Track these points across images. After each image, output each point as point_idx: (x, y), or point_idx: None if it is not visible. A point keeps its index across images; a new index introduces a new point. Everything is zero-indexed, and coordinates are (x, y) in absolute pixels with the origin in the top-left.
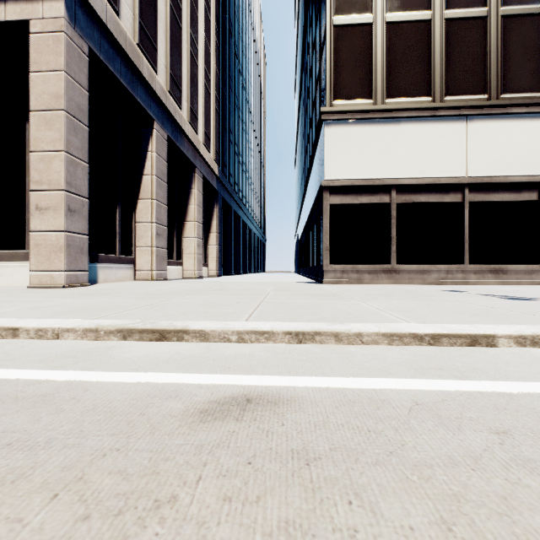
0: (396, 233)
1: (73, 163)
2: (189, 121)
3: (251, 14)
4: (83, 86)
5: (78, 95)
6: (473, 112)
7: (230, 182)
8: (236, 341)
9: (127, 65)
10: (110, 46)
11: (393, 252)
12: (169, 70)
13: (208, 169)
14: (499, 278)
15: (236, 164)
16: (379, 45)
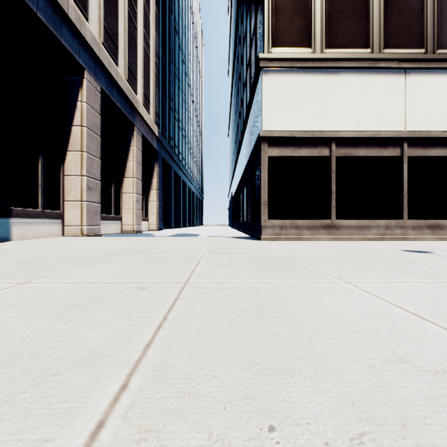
0: (336, 187)
1: None
2: (126, 79)
3: None
4: None
5: None
6: (412, 65)
7: (170, 144)
8: None
9: (48, 0)
10: None
11: (333, 207)
12: (102, 21)
13: (148, 129)
14: (437, 234)
15: (176, 128)
16: None
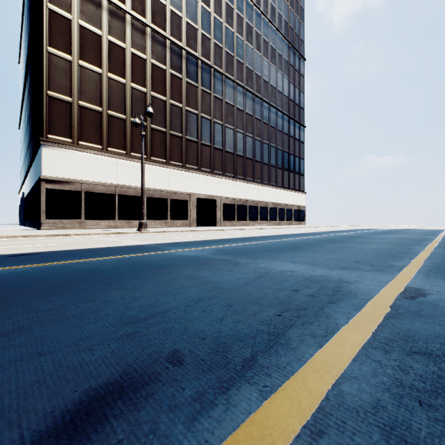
0: (85, 205)
1: None
2: None
3: None
4: None
5: None
6: (119, 158)
7: None
8: (6, 238)
9: None
10: None
11: (83, 214)
12: None
13: None
14: (130, 226)
15: None
16: (75, 115)
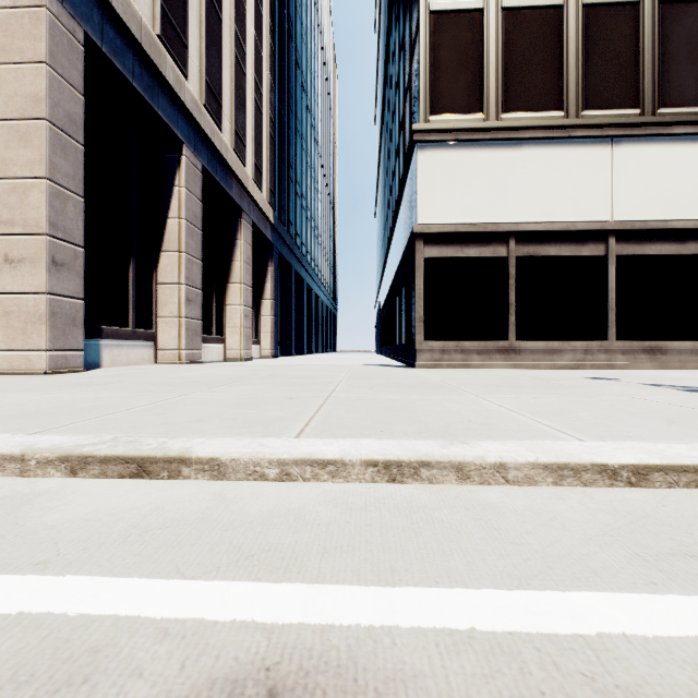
0: (516, 298)
1: (61, 196)
2: (233, 148)
3: (318, 13)
4: (77, 87)
5: (67, 100)
6: (621, 132)
7: (290, 233)
8: (277, 478)
9: (144, 64)
10: (118, 35)
11: (512, 325)
12: (204, 76)
13: (260, 213)
14: (656, 361)
15: (298, 208)
16: (492, 40)
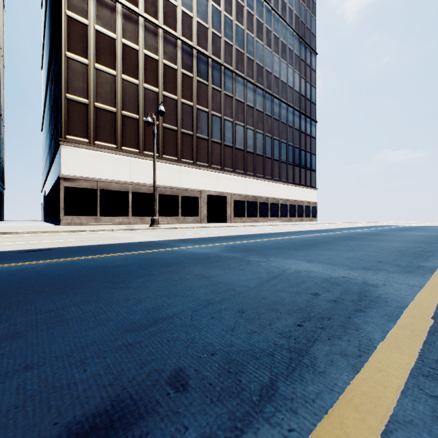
0: (100, 202)
1: None
2: None
3: None
4: None
5: None
6: (133, 156)
7: None
8: (27, 234)
9: None
10: None
11: (98, 211)
12: None
13: None
14: (143, 222)
15: None
16: (92, 116)
